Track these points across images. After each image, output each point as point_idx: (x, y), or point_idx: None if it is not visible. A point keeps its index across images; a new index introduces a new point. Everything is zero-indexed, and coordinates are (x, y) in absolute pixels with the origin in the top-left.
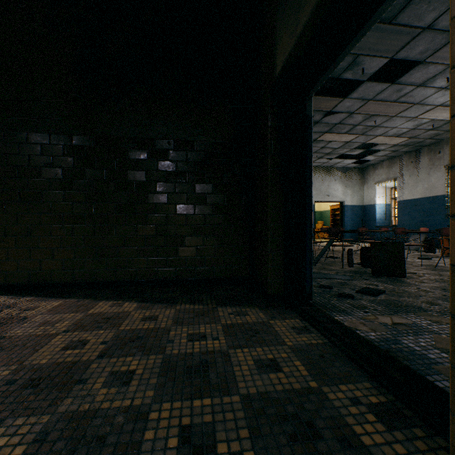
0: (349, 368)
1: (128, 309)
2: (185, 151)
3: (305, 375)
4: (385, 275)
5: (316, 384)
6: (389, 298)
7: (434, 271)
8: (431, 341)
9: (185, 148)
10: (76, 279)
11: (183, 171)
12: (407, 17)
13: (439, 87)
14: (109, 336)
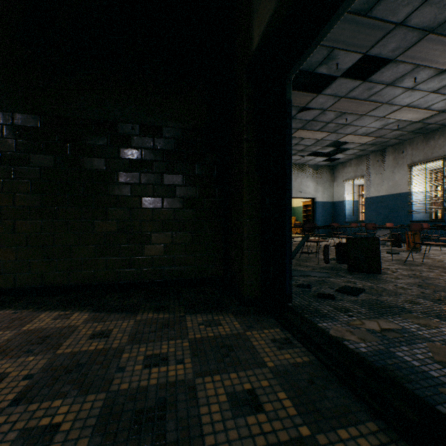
0: (345, 399)
1: (76, 322)
2: (151, 138)
3: (293, 414)
4: (361, 271)
5: (309, 430)
6: (370, 298)
7: (404, 266)
8: (428, 352)
9: (151, 134)
10: (18, 284)
11: (149, 160)
12: (382, 10)
13: (406, 88)
14: (39, 365)
